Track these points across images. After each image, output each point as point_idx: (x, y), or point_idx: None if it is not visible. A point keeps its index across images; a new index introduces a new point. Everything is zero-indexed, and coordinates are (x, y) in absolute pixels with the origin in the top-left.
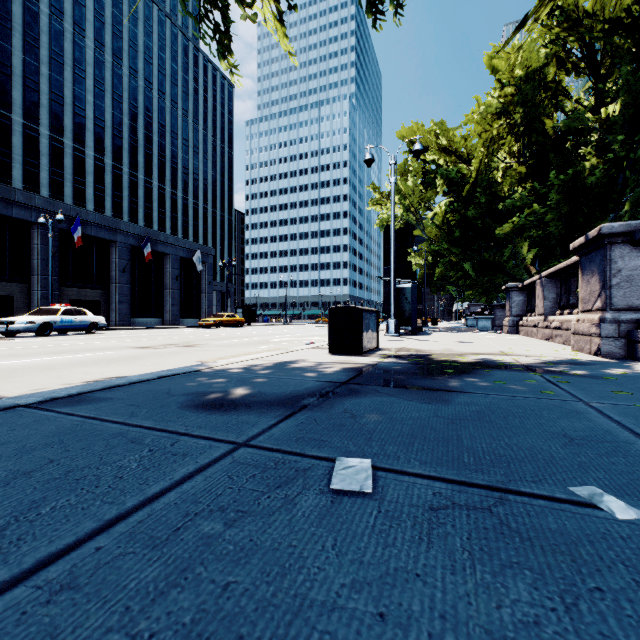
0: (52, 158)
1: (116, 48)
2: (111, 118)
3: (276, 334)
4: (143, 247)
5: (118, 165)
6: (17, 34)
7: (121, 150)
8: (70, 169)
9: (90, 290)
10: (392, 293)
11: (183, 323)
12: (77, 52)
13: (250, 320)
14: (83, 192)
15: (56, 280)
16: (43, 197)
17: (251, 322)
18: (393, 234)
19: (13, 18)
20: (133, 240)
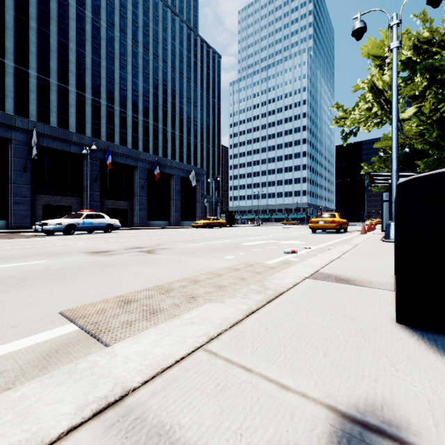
0: (108, 119)
1: (145, 42)
2: (142, 89)
3: (249, 235)
4: (154, 169)
5: (146, 120)
6: (88, 43)
7: (148, 110)
8: (118, 125)
9: (121, 201)
10: (394, 188)
11: (183, 224)
12: (122, 49)
13: (231, 222)
14: (125, 139)
15: (98, 195)
16: (90, 137)
17: (232, 224)
18: (395, 113)
19: (86, 33)
20: (149, 165)
